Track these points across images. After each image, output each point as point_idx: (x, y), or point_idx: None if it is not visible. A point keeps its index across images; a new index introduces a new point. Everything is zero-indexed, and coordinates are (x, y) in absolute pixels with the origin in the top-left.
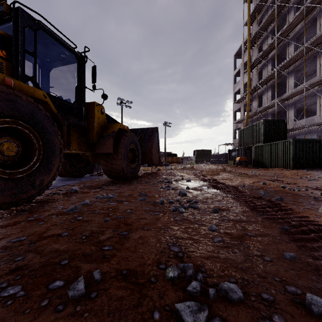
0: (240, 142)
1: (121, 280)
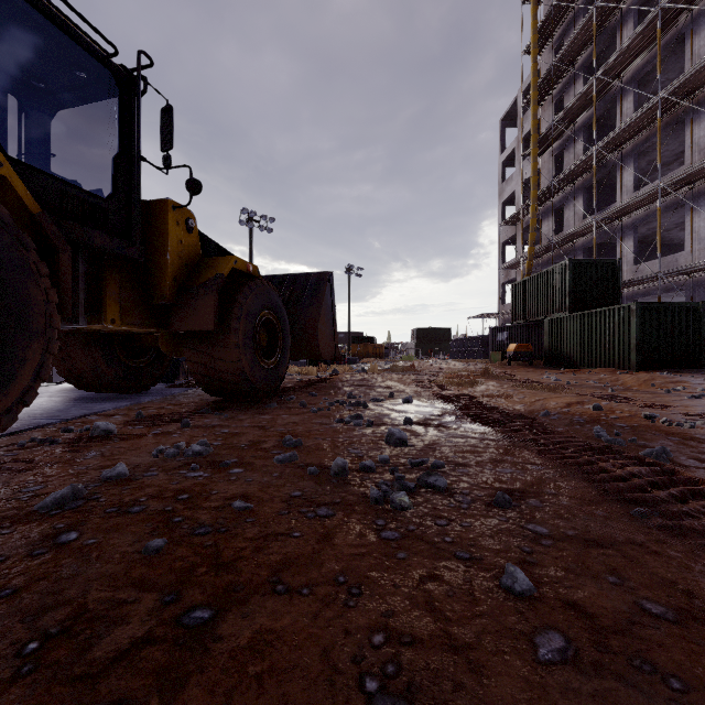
0: (517, 310)
1: None
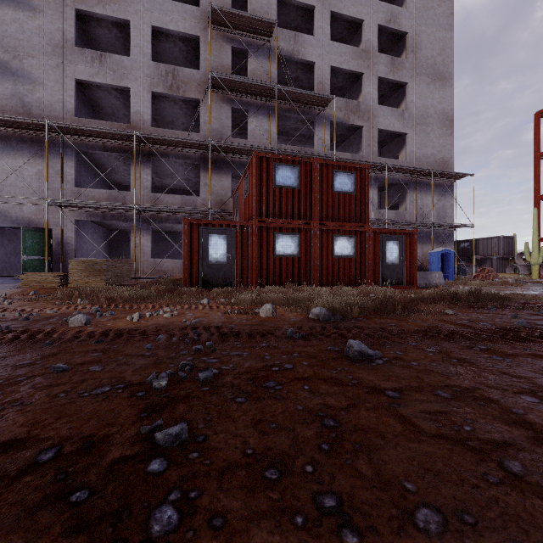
0: None
1: (162, 413)
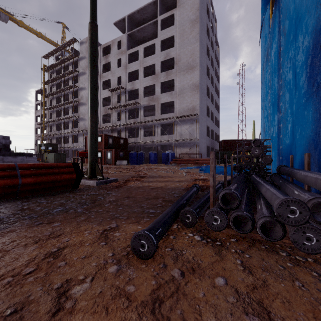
0: (38, 150)
1: None
